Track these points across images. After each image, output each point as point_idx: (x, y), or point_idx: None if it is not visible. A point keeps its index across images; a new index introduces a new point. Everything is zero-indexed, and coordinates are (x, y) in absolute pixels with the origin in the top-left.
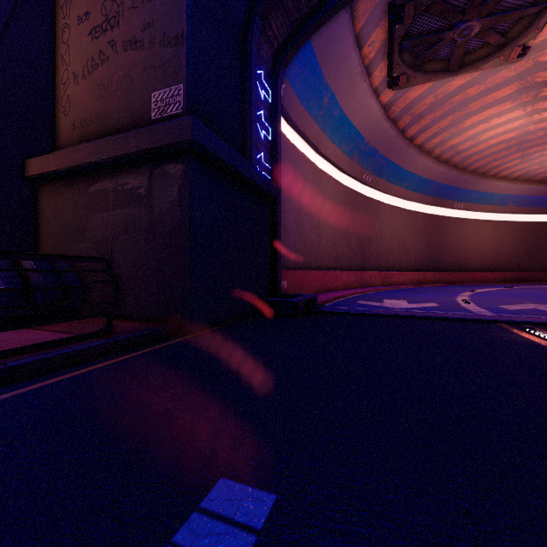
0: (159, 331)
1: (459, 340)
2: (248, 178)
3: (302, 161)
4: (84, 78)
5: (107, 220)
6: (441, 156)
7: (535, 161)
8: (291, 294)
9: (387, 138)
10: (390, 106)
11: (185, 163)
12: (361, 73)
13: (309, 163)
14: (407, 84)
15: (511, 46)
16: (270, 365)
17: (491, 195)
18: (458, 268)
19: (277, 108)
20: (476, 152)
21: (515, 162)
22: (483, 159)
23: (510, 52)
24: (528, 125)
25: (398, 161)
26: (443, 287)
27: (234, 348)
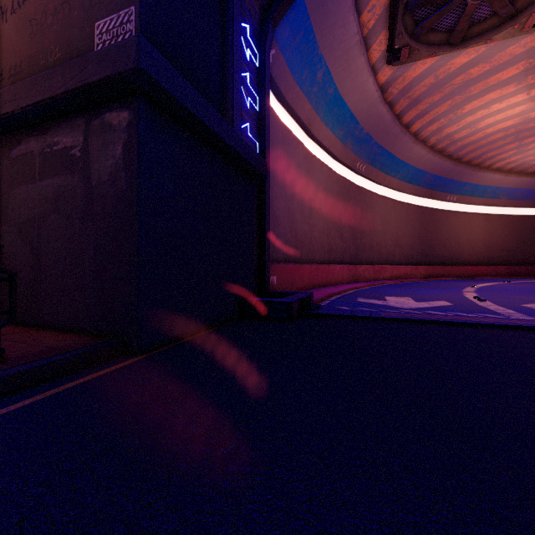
0: (86, 353)
1: (532, 365)
2: (227, 143)
3: (294, 144)
4: (13, 12)
5: (32, 194)
6: (436, 146)
7: (531, 152)
8: (281, 291)
9: (383, 123)
10: (387, 87)
11: (132, 108)
12: (359, 43)
13: (301, 146)
14: (409, 58)
15: (528, 12)
16: (249, 438)
17: (483, 187)
18: (451, 262)
19: (265, 72)
20: (472, 142)
21: (511, 153)
22: (478, 149)
23: (526, 19)
24: (529, 111)
25: (393, 149)
26: (438, 282)
27: (195, 386)
